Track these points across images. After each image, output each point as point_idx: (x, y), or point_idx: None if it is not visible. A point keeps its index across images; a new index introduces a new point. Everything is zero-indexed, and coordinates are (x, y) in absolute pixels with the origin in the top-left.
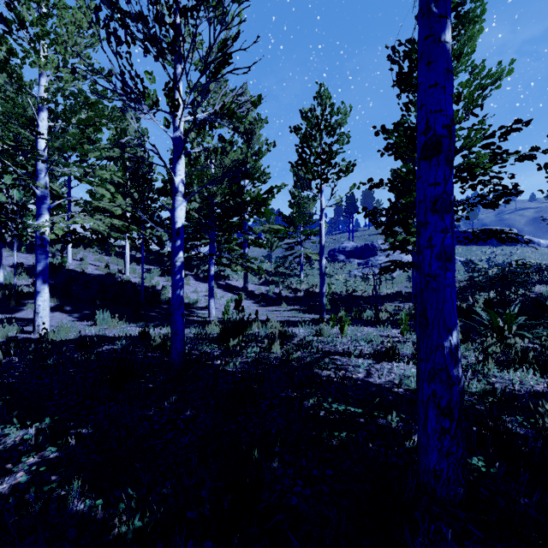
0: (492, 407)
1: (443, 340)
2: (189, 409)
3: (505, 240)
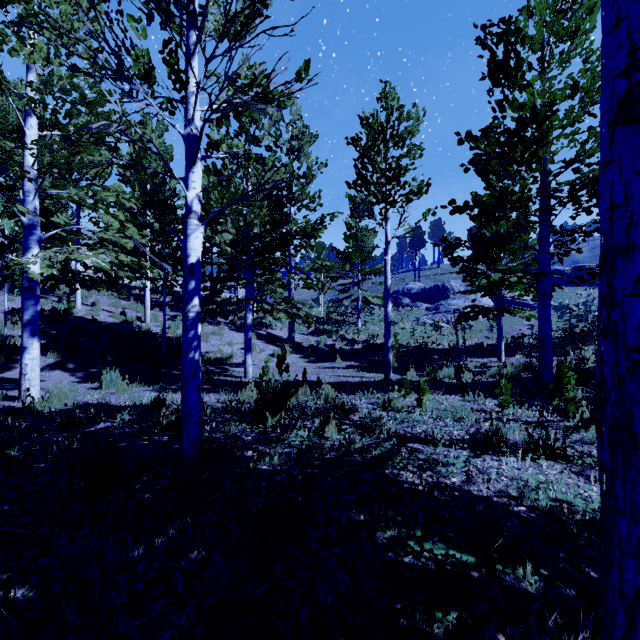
0: None
1: None
2: (196, 549)
3: None
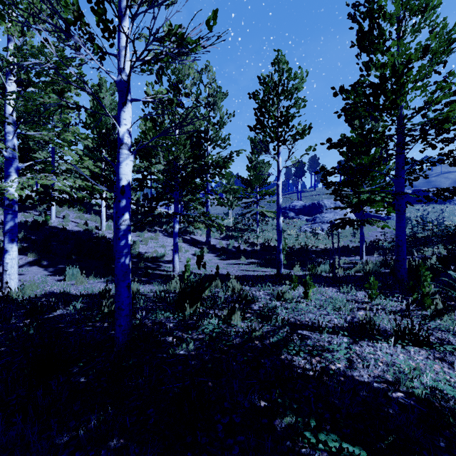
0: None
1: None
2: (115, 438)
3: None
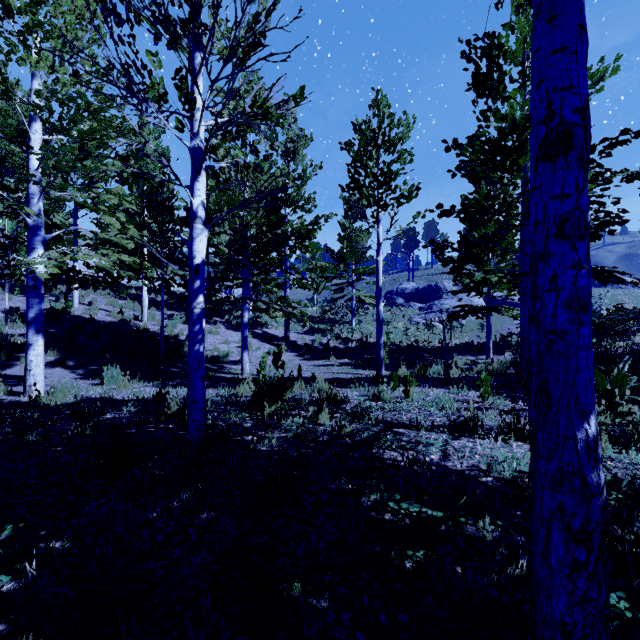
0: (632, 516)
1: (576, 429)
2: (206, 510)
3: (610, 280)
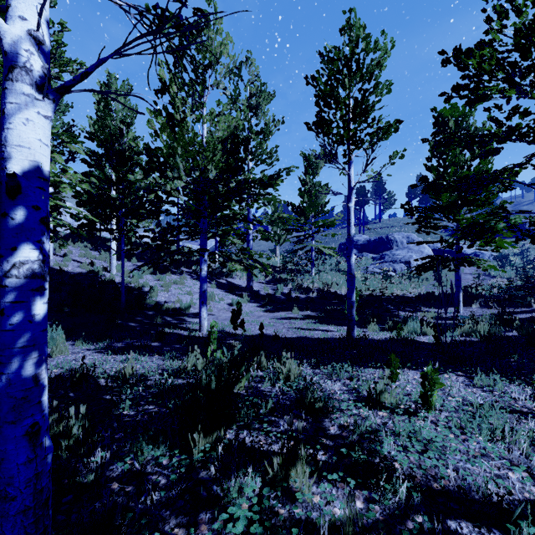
0: None
1: None
2: None
3: None
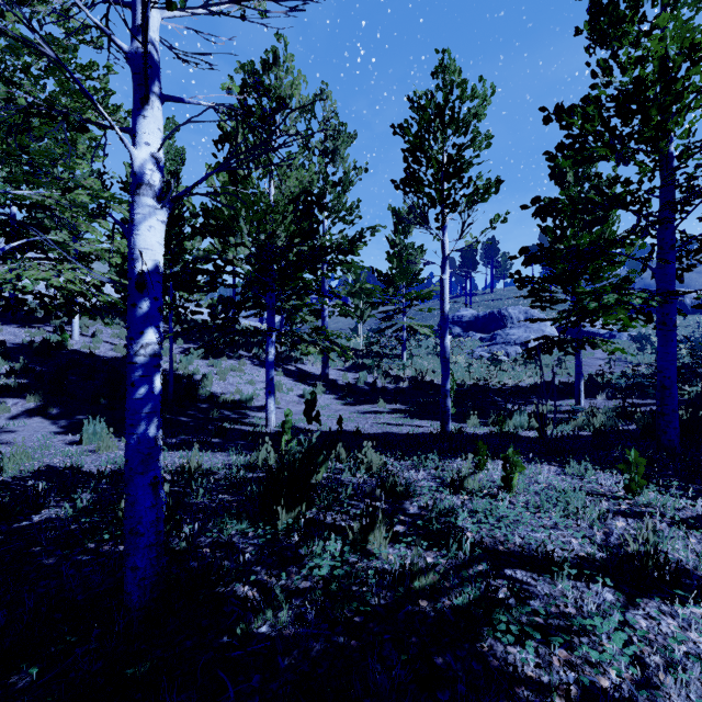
0: None
1: None
2: None
3: None
